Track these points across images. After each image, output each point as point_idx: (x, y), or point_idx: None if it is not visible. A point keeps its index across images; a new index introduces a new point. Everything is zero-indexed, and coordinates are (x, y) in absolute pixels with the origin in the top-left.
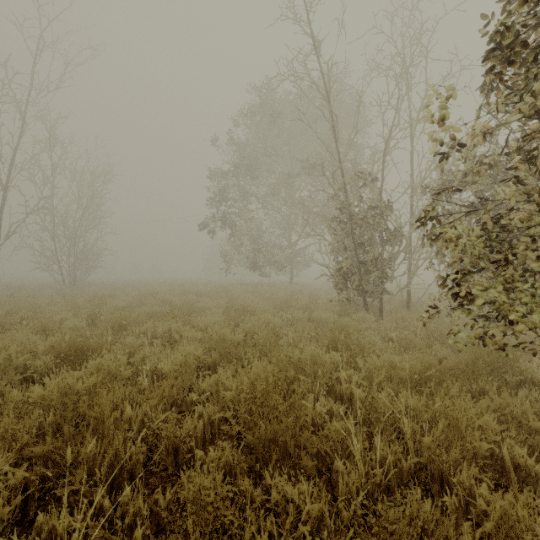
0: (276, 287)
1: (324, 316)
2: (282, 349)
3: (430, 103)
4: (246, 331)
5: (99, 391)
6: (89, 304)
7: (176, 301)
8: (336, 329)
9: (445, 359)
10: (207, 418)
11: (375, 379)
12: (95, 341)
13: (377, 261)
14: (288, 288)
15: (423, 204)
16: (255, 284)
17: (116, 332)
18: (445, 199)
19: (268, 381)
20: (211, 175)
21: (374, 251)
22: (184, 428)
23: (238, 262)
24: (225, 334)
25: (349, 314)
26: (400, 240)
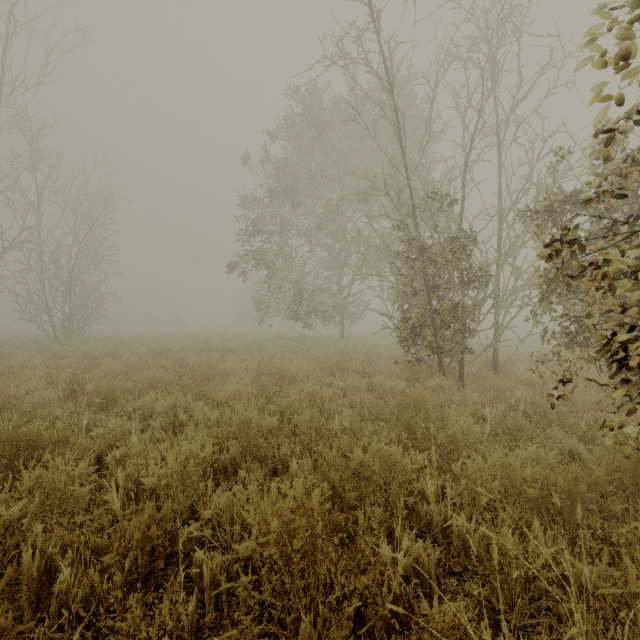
0: (323, 342)
1: (389, 385)
2: (333, 436)
3: (596, 35)
4: (283, 408)
5: (31, 527)
6: (77, 366)
7: (194, 361)
8: (412, 409)
9: (570, 451)
10: (208, 579)
11: (483, 497)
12: (47, 433)
13: (457, 309)
14: (338, 343)
15: (515, 235)
16: (296, 338)
17: (98, 409)
18: (553, 226)
19: (314, 528)
20: (241, 202)
21: (452, 296)
22: (155, 626)
23: (275, 311)
24: (250, 417)
25: (420, 379)
26: (486, 281)
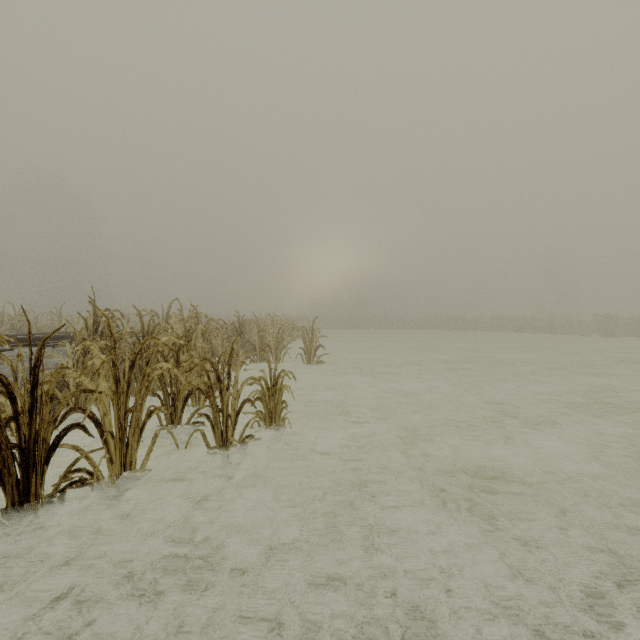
0: None
1: None
2: None
3: None
4: None
5: None
6: None
7: None
8: None
9: None
10: None
11: None
12: None
13: None
14: None
15: None
16: None
17: None
18: None
19: None
20: None
21: None
22: None
23: None
24: None
25: None
26: None
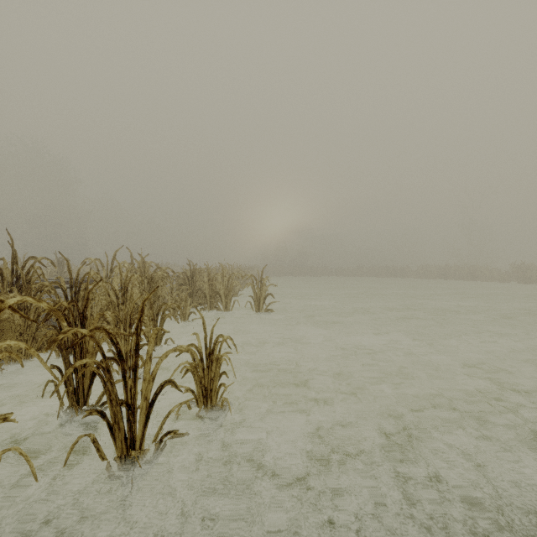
0: None
1: None
2: None
3: None
4: None
5: None
6: None
7: None
8: None
9: None
10: None
11: None
12: None
13: None
14: None
15: None
16: None
17: None
18: None
19: None
20: None
21: None
22: None
23: None
24: None
25: None
26: None
